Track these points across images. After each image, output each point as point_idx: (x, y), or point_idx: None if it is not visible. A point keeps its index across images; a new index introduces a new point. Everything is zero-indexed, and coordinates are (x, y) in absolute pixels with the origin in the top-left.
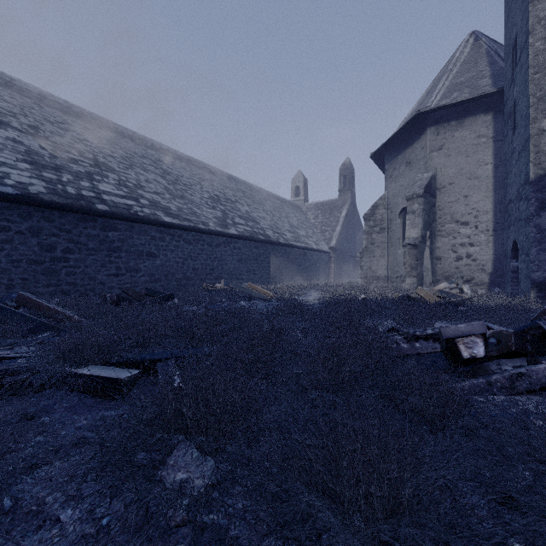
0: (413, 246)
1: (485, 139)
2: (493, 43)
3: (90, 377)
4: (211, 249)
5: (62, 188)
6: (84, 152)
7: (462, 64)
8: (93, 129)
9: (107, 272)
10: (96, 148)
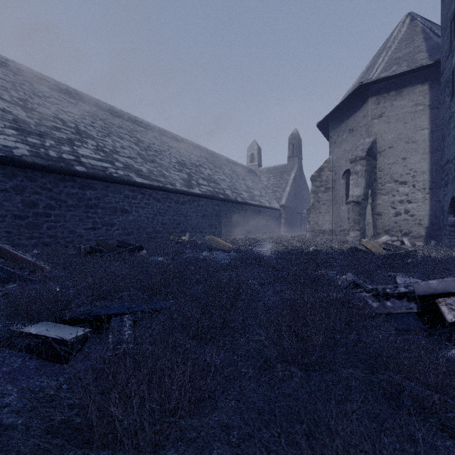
0: (356, 203)
1: (422, 107)
2: (428, 22)
3: (35, 337)
4: (177, 206)
5: (45, 151)
6: (67, 121)
7: (400, 41)
8: (77, 103)
9: (84, 226)
10: (78, 119)
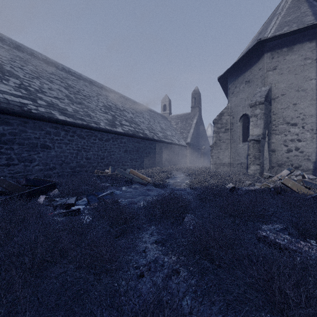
0: (256, 141)
1: (310, 60)
2: None
3: None
4: (101, 143)
5: None
6: None
7: (288, 9)
8: (9, 49)
9: None
10: (6, 61)
